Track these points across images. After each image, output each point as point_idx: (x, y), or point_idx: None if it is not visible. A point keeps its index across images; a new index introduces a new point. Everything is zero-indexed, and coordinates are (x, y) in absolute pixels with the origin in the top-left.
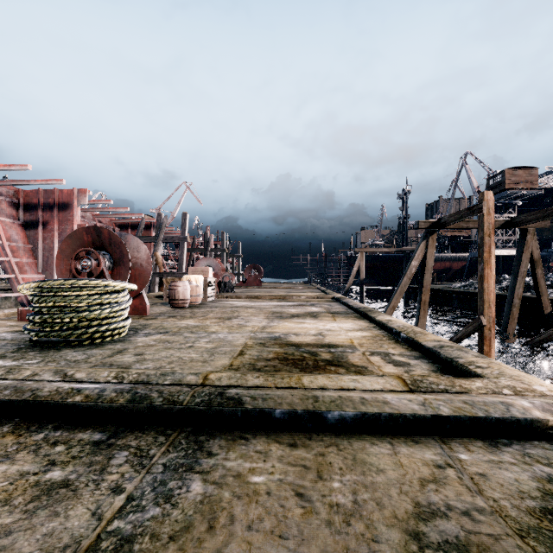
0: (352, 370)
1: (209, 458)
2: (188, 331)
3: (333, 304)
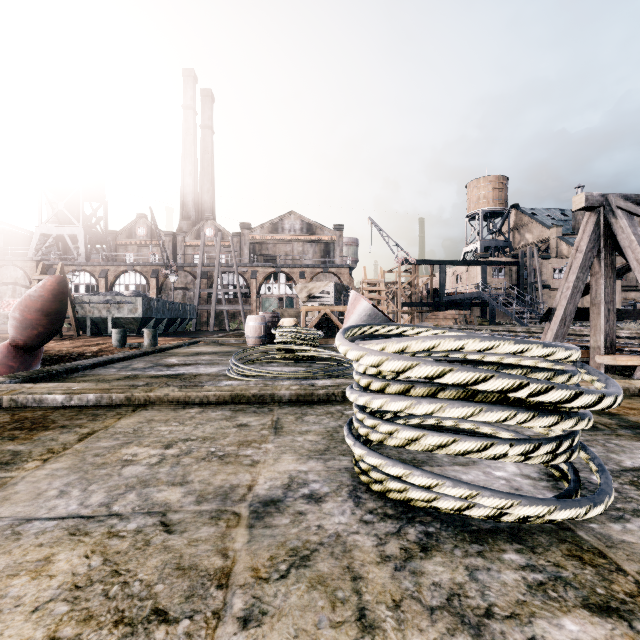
0: None
1: None
2: (181, 529)
3: None
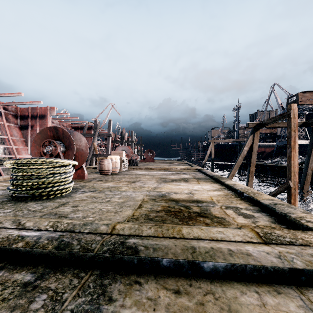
0: (215, 220)
1: (109, 304)
2: (108, 190)
3: (197, 173)
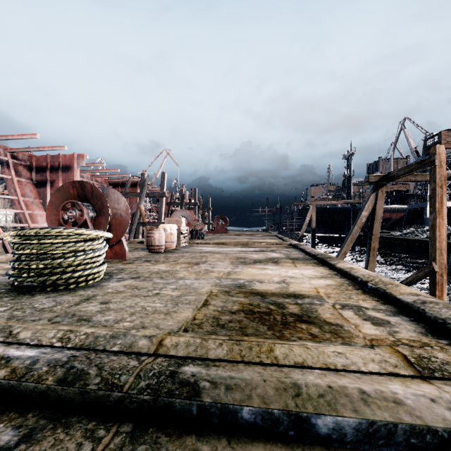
0: (326, 329)
1: None
2: (158, 276)
3: (291, 250)
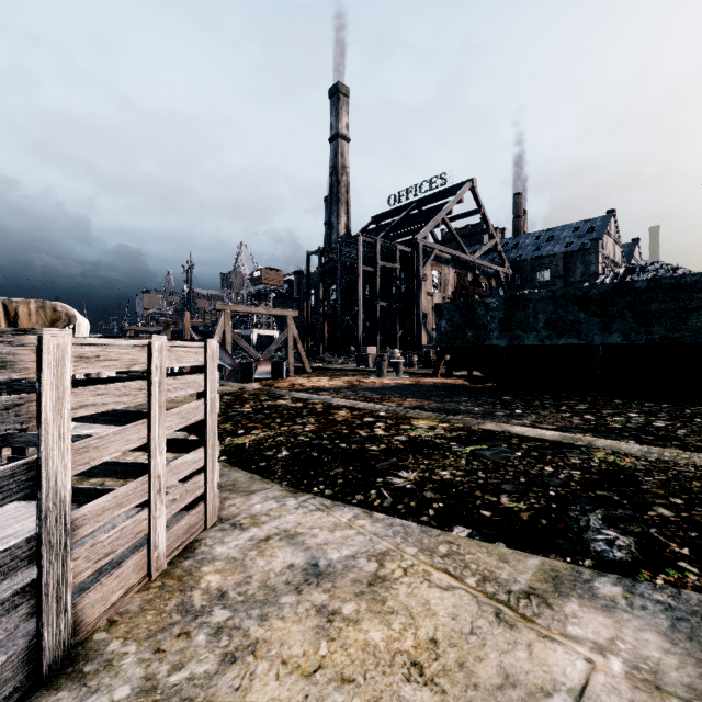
0: None
1: None
2: None
3: None
